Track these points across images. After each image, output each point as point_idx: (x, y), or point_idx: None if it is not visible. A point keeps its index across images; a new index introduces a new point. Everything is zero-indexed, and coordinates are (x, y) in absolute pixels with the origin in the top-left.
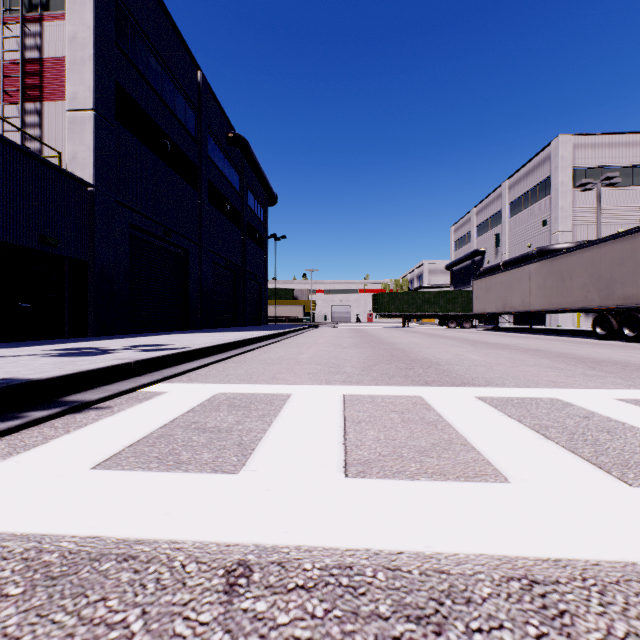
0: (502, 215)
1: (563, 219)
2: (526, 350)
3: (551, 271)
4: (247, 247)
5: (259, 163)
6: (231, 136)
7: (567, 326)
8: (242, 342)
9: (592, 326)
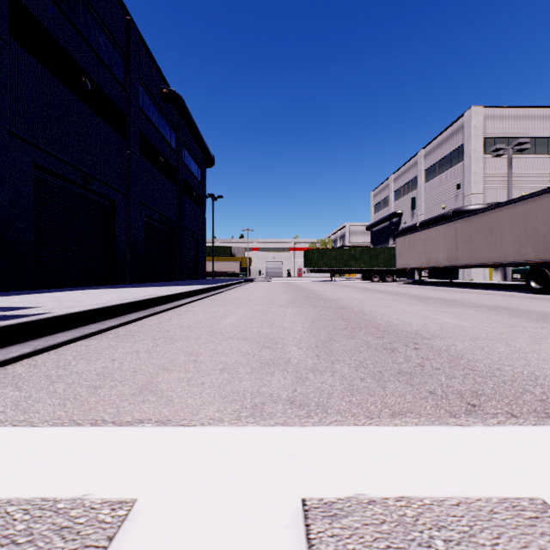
0: (418, 181)
1: (475, 183)
2: (491, 308)
3: (479, 226)
4: (184, 204)
5: (195, 123)
6: (165, 91)
7: (479, 280)
8: (154, 300)
9: (526, 280)
